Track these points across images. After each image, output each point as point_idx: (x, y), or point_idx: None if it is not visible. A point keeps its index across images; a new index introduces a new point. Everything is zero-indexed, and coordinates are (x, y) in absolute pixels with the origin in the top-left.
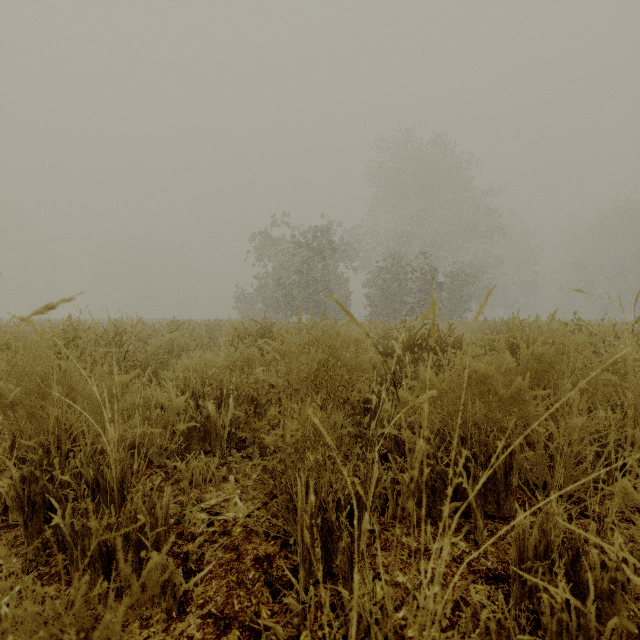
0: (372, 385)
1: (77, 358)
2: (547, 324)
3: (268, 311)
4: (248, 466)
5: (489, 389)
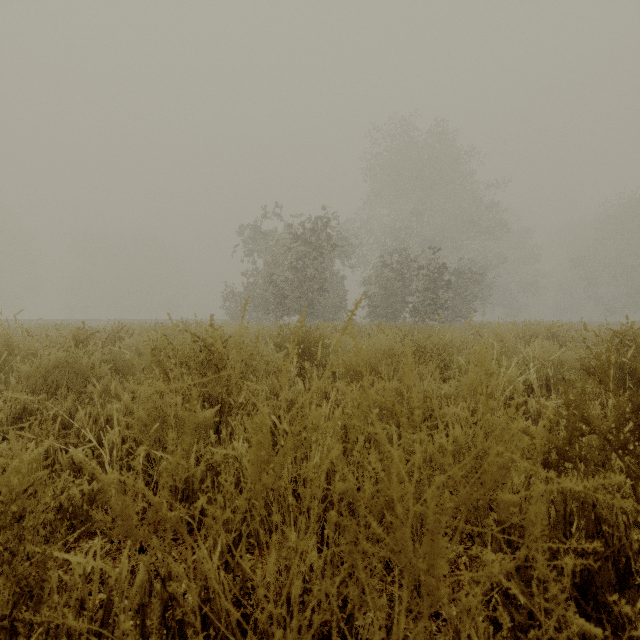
0: None
1: None
2: None
3: (257, 311)
4: None
5: None
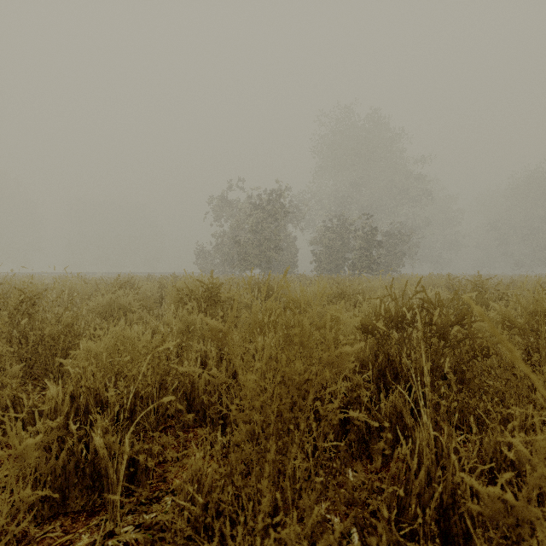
0: (365, 399)
1: None
2: None
3: (224, 266)
4: None
5: None
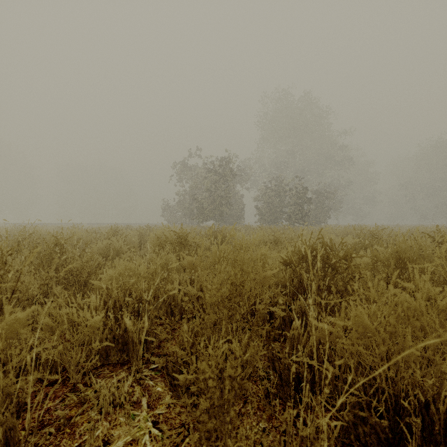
0: (279, 300)
1: (3, 275)
2: (415, 236)
3: (186, 218)
4: (162, 383)
5: (420, 325)
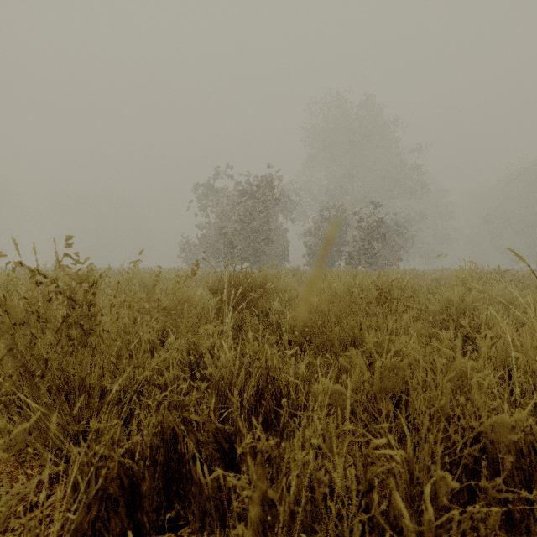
0: None
1: None
2: None
3: (210, 260)
4: None
5: None
